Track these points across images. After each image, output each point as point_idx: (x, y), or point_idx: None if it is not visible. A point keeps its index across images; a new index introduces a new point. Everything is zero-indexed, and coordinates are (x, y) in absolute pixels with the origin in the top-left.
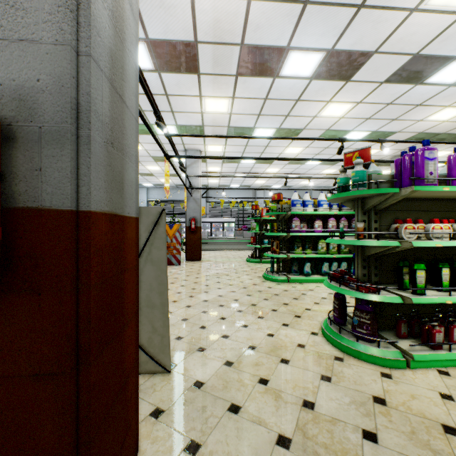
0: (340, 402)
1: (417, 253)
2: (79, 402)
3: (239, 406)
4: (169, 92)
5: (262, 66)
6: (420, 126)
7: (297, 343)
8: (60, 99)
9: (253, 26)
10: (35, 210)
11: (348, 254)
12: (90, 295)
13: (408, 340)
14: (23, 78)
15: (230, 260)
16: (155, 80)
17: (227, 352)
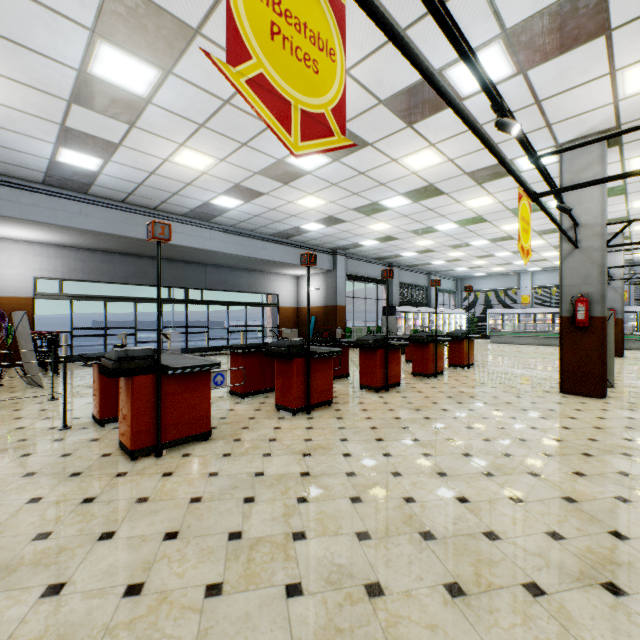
0: None
1: None
2: (601, 357)
3: None
4: None
5: None
6: None
7: None
8: (598, 294)
9: None
10: (592, 317)
11: None
12: (604, 335)
13: None
14: (589, 291)
15: None
16: None
17: None
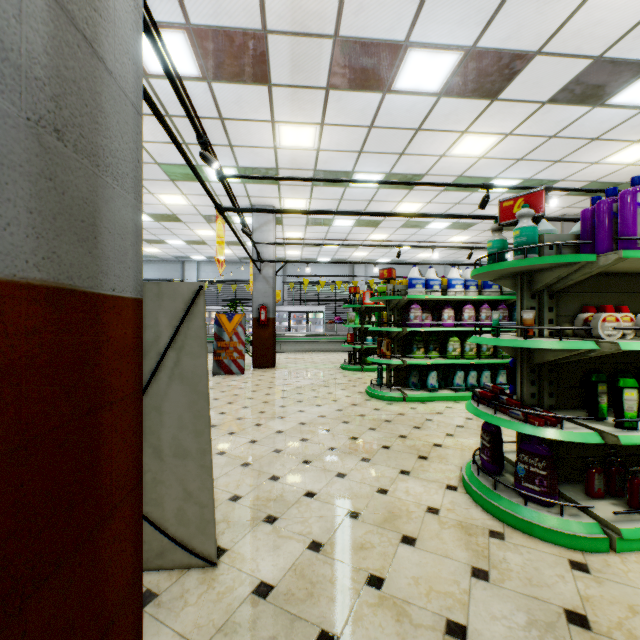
0: (511, 623)
1: (614, 359)
2: None
3: (334, 636)
4: (225, 115)
5: (366, 74)
6: (594, 172)
7: (426, 506)
8: None
9: (353, 5)
10: None
11: (493, 359)
12: None
13: (606, 501)
14: None
15: (317, 367)
16: (203, 94)
17: (313, 524)
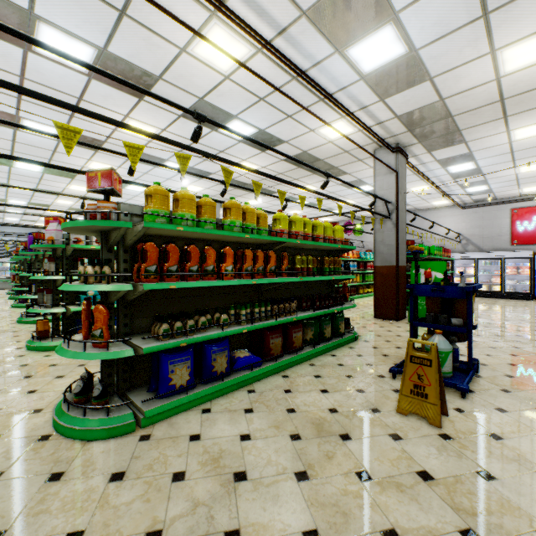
0: None
1: None
2: None
3: None
4: None
5: None
6: None
7: None
8: None
9: None
10: None
11: None
12: None
13: None
14: None
15: None
16: None
17: None
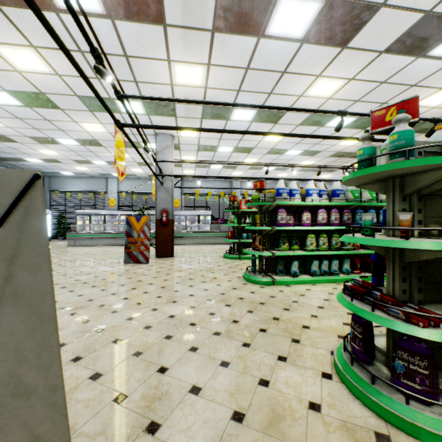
0: None
1: None
2: None
3: None
4: (129, 53)
5: (245, 18)
6: None
7: (307, 401)
8: None
9: None
10: None
11: (340, 251)
12: None
13: None
14: None
15: (206, 256)
16: (109, 31)
17: (197, 432)
